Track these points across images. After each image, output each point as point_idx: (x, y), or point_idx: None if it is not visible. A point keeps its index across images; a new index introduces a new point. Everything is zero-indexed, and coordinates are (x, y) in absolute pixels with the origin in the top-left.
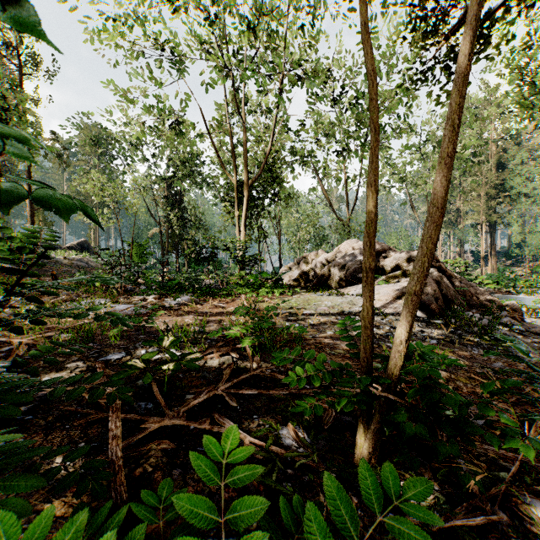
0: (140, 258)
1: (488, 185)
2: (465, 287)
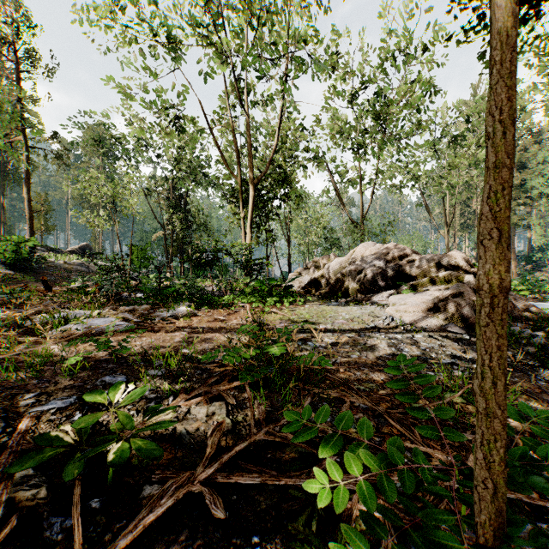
0: (141, 263)
1: None
2: None
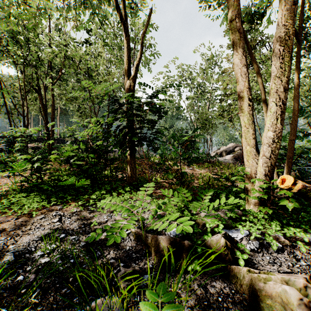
0: None
1: None
2: None
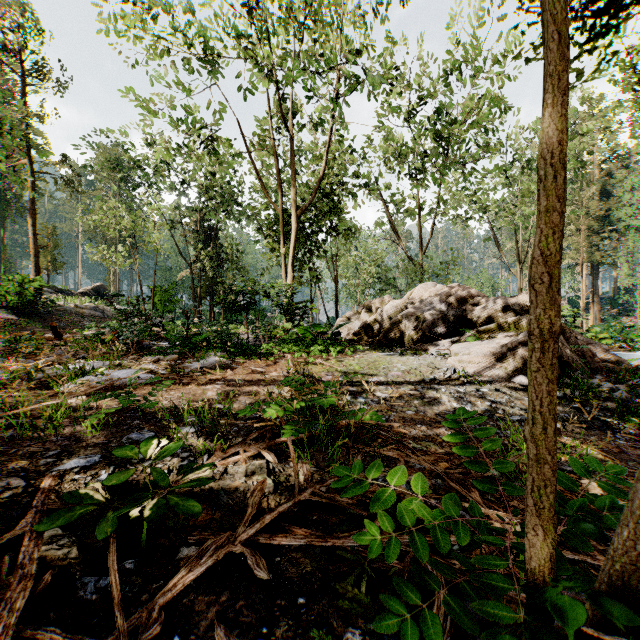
0: (165, 306)
1: (589, 216)
2: (583, 344)
